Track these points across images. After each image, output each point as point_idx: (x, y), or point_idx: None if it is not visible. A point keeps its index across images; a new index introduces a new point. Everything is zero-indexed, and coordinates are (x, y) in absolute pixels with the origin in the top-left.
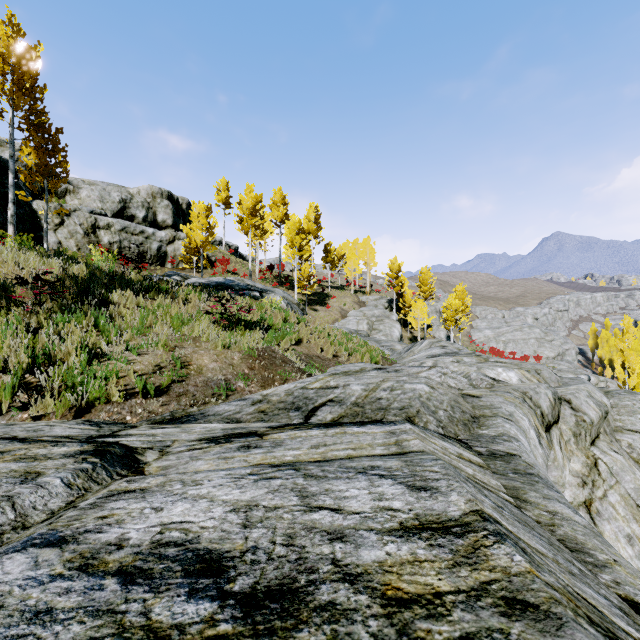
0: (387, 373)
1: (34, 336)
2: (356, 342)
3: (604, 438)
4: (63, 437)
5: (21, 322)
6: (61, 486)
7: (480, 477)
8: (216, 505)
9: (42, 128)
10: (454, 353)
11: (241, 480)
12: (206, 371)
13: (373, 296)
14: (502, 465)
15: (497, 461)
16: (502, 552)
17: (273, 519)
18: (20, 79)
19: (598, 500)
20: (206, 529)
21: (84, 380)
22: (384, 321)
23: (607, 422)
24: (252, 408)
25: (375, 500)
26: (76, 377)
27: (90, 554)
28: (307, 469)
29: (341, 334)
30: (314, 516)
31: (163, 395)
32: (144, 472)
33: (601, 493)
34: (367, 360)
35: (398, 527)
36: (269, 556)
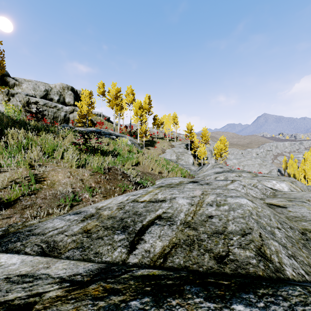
0: (201, 185)
1: None
2: (172, 165)
3: None
4: None
5: None
6: None
7: None
8: None
9: None
10: (231, 171)
11: None
12: (57, 185)
13: (178, 142)
14: None
15: None
16: None
17: None
18: None
19: None
20: None
21: None
22: (184, 154)
23: None
24: (79, 226)
25: None
26: None
27: None
28: None
29: (163, 160)
30: None
31: (8, 208)
32: None
33: None
34: (179, 175)
35: None
36: None
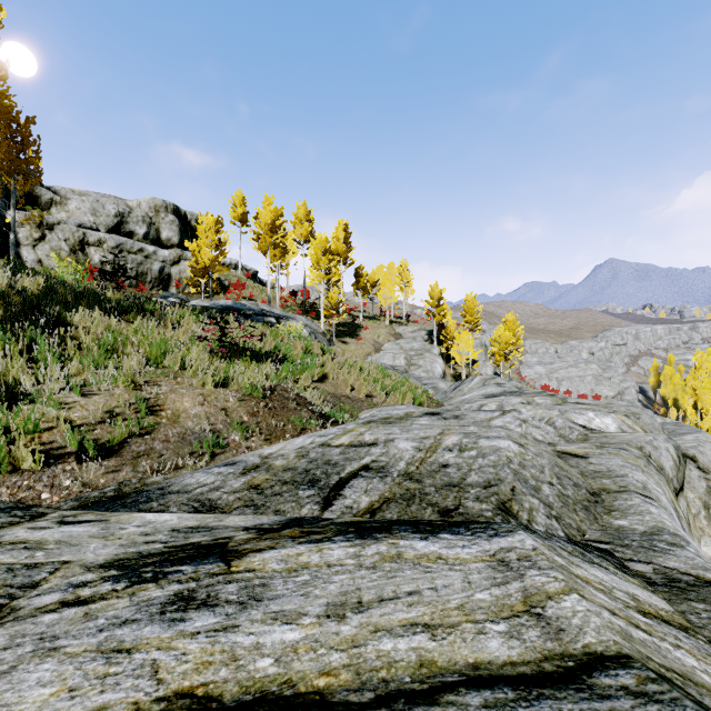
0: (444, 420)
1: None
2: (394, 379)
3: None
4: None
5: None
6: None
7: None
8: None
9: (5, 114)
10: (518, 392)
11: None
12: (185, 418)
13: (411, 327)
14: None
15: (693, 602)
16: None
17: None
18: None
19: None
20: None
21: None
22: (424, 355)
23: None
24: (241, 480)
25: None
26: None
27: None
28: None
29: (376, 369)
30: None
31: (111, 456)
32: None
33: None
34: (409, 401)
35: None
36: None
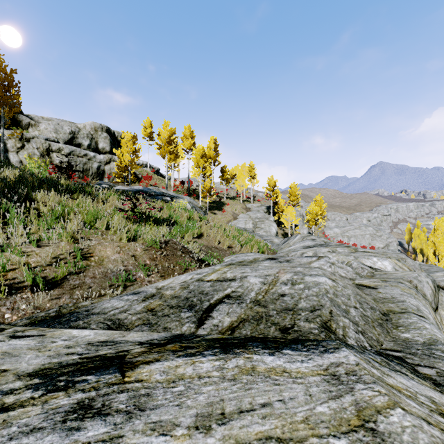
0: (280, 263)
1: None
2: (246, 236)
3: None
4: None
5: None
6: None
7: None
8: None
9: None
10: (325, 244)
11: None
12: (107, 262)
13: (256, 204)
14: None
15: None
16: None
17: None
18: None
19: None
20: None
21: None
22: (264, 221)
23: None
24: (141, 305)
25: None
26: None
27: None
28: None
29: (234, 230)
30: None
31: (55, 288)
32: None
33: None
34: (255, 250)
35: None
36: None
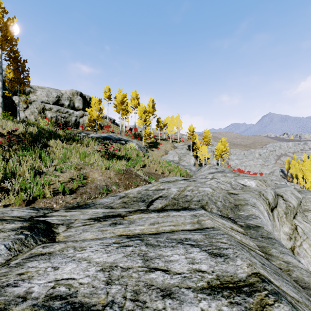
0: (189, 182)
1: (7, 163)
2: (173, 166)
3: (299, 215)
4: (16, 217)
5: (0, 155)
6: (4, 249)
7: (244, 241)
8: (91, 265)
9: (16, 59)
10: (222, 171)
11: (108, 247)
12: (96, 181)
13: (181, 143)
14: (254, 233)
15: (251, 230)
16: (282, 310)
17: (126, 277)
18: (5, 35)
19: (297, 247)
20: (82, 285)
21: (31, 186)
22: (186, 156)
23: (300, 206)
24: (119, 200)
25: (190, 263)
26: (27, 184)
27: (3, 305)
28: (148, 240)
29: (165, 162)
30: (152, 275)
31: (73, 193)
32: (55, 239)
33: (299, 243)
34: (178, 175)
35: (207, 286)
36: (121, 310)
